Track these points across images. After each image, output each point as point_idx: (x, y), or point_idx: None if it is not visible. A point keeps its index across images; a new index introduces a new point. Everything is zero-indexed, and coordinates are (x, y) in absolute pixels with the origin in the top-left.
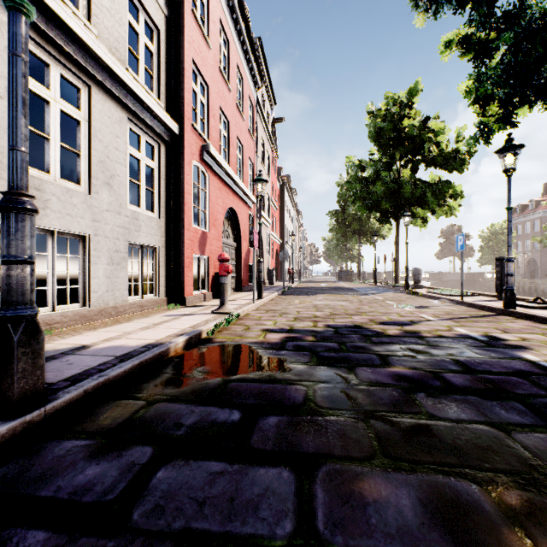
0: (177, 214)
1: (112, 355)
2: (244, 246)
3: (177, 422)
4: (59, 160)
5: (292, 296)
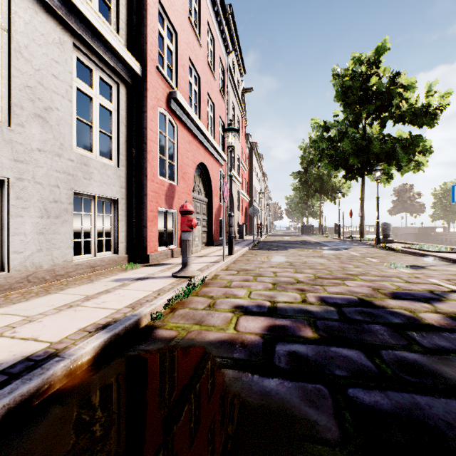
0: (139, 163)
1: None
2: (215, 202)
3: None
4: None
5: (263, 250)
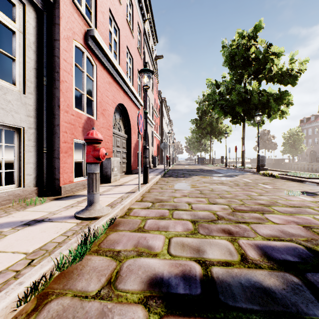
0: (51, 92)
1: None
2: (133, 138)
3: None
4: None
5: (173, 178)
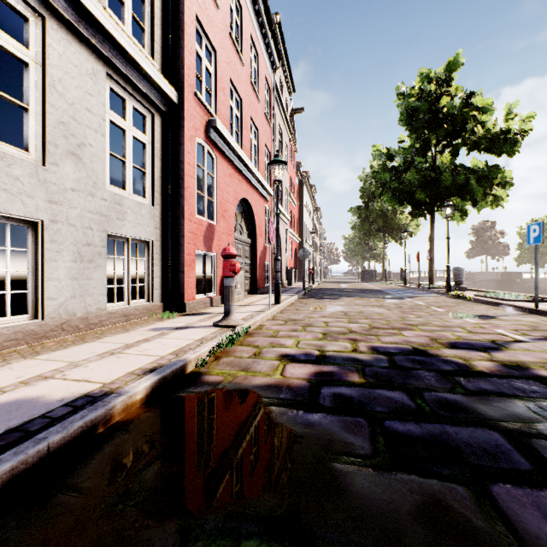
0: (175, 200)
1: None
2: (259, 243)
3: None
4: None
5: (315, 299)
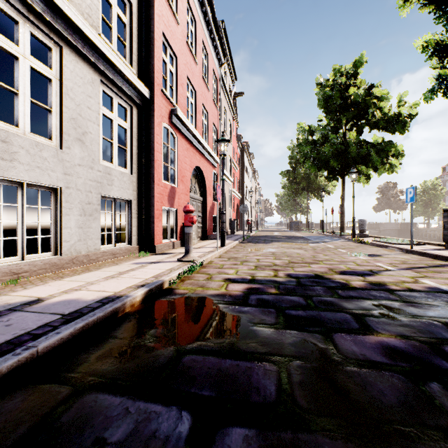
0: (148, 170)
1: (59, 313)
2: (209, 200)
3: (99, 437)
4: (29, 114)
5: (251, 243)
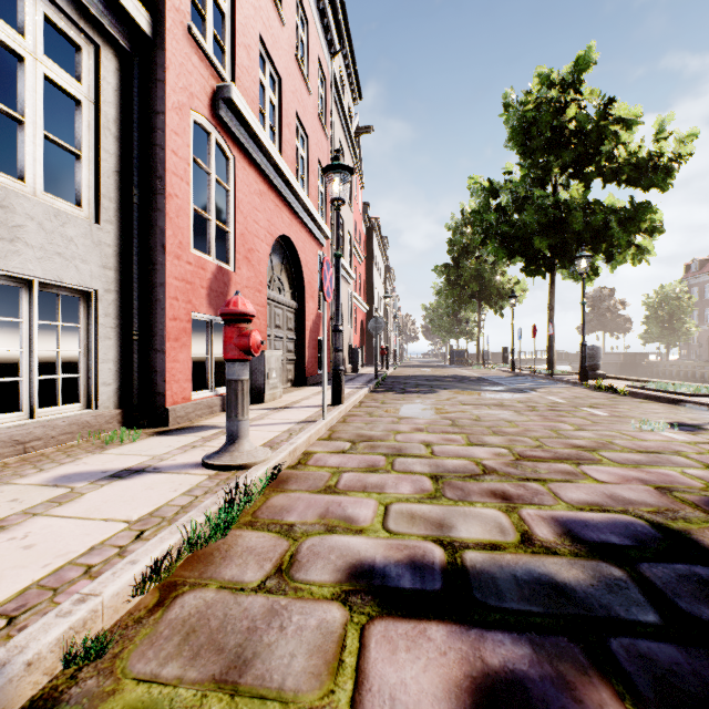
0: (148, 218)
1: None
2: (310, 308)
3: None
4: None
5: (395, 394)
